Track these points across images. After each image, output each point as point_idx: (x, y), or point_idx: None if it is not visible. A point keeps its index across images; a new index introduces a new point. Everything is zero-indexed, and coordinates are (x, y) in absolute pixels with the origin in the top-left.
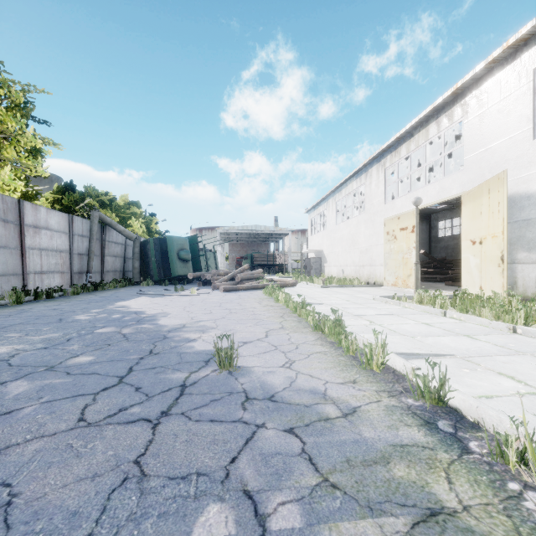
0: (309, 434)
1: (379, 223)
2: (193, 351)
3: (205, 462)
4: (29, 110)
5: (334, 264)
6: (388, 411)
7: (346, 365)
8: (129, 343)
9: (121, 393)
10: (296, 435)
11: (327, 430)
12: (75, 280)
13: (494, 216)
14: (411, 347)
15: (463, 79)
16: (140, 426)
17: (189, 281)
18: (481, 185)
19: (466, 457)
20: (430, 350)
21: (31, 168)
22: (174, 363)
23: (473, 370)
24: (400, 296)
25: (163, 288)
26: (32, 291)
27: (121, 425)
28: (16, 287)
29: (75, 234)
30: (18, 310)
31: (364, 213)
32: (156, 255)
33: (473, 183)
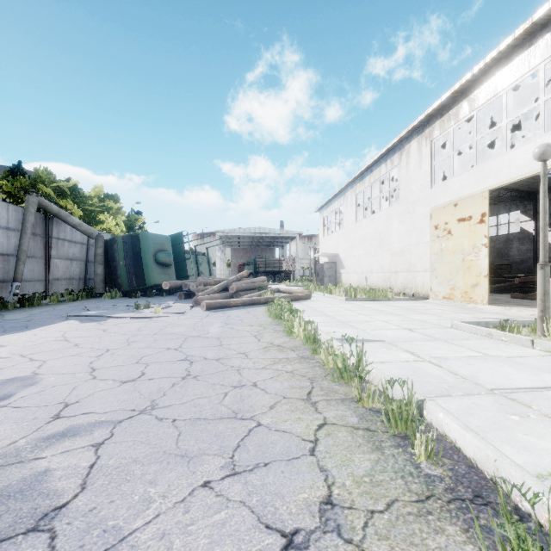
0: None
1: (422, 214)
2: None
3: None
4: None
5: (354, 270)
6: None
7: None
8: None
9: None
10: None
11: None
12: None
13: None
14: None
15: None
16: None
17: (172, 292)
18: None
19: None
20: None
21: None
22: None
23: None
24: (497, 322)
25: (128, 302)
26: None
27: None
28: None
29: None
30: None
31: (398, 204)
32: (125, 258)
33: None
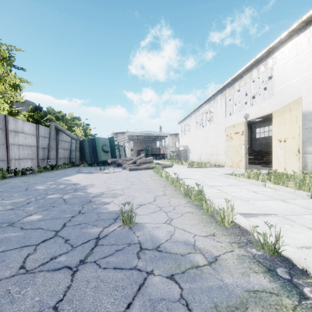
0: (185, 280)
1: (222, 129)
2: (107, 211)
3: (107, 308)
4: (12, 61)
5: (195, 153)
6: (239, 260)
7: (207, 222)
8: (66, 206)
9: (54, 244)
10: (175, 282)
11: (198, 277)
12: (40, 164)
13: (293, 125)
14: (248, 209)
15: (274, 42)
16: (63, 273)
17: (109, 164)
18: (285, 106)
19: (305, 303)
20: (261, 211)
21: (14, 97)
22: (94, 220)
23: (292, 226)
24: (236, 174)
25: (93, 168)
26: (13, 170)
27: (50, 272)
28: (2, 168)
29: (40, 136)
30: (2, 182)
31: (213, 124)
32: (89, 149)
33: (280, 105)
